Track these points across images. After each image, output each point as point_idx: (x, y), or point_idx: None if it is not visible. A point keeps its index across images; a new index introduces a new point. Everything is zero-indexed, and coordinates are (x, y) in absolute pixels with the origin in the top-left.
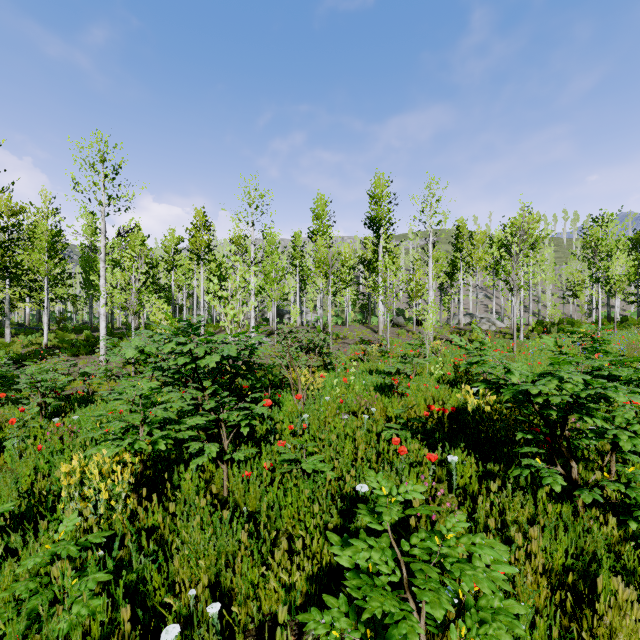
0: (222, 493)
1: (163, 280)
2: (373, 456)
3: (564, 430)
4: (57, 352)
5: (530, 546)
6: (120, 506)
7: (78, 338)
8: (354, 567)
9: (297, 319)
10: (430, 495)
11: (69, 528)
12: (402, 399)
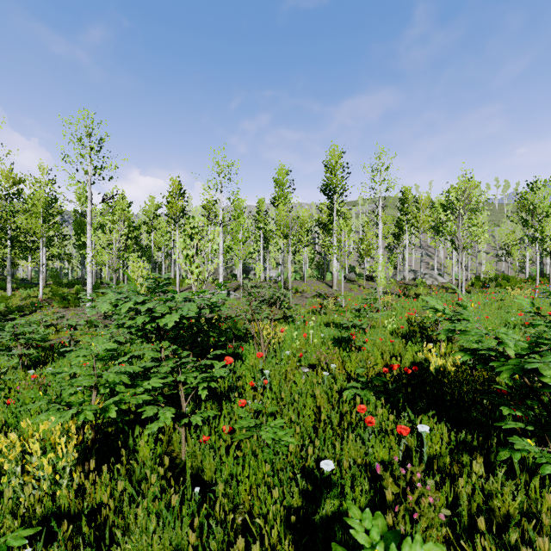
0: (180, 456)
1: (145, 241)
2: (336, 421)
3: None
4: (50, 304)
5: None
6: (65, 481)
7: (70, 292)
8: None
9: (261, 275)
10: (405, 480)
11: None
12: (359, 353)
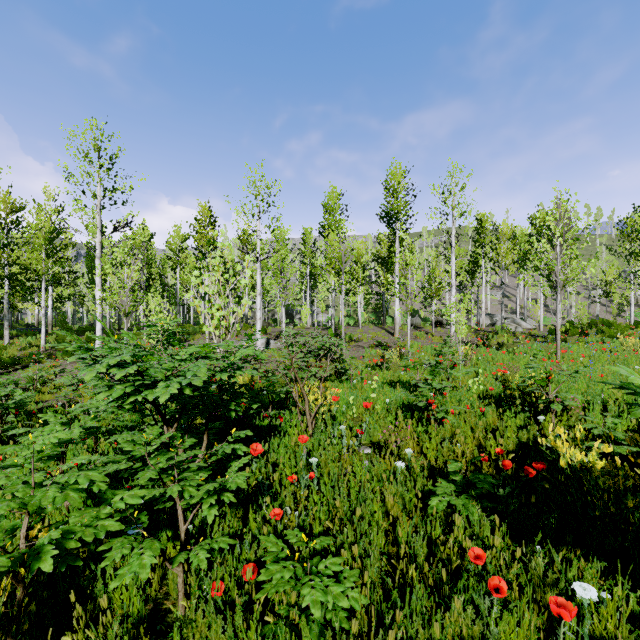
0: (177, 608)
1: (172, 280)
2: (426, 563)
3: None
4: (54, 355)
5: None
6: None
7: None
8: None
9: (307, 320)
10: None
11: None
12: (441, 428)
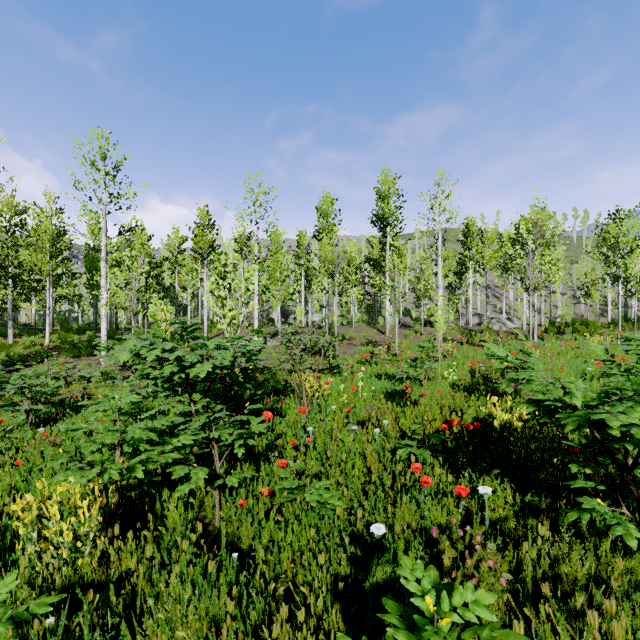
0: (214, 522)
1: (168, 280)
2: (388, 483)
3: (635, 465)
4: (59, 353)
5: (605, 626)
6: (87, 547)
7: (81, 339)
8: (370, 636)
9: (302, 319)
10: (464, 543)
11: (2, 596)
12: (415, 408)
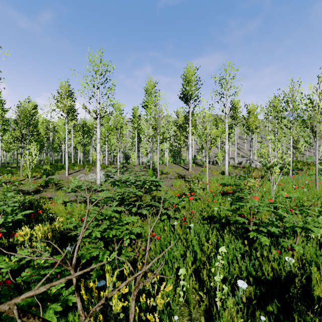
0: None
1: None
2: None
3: None
4: None
5: None
6: None
7: None
8: None
9: (135, 160)
10: None
11: None
12: None
